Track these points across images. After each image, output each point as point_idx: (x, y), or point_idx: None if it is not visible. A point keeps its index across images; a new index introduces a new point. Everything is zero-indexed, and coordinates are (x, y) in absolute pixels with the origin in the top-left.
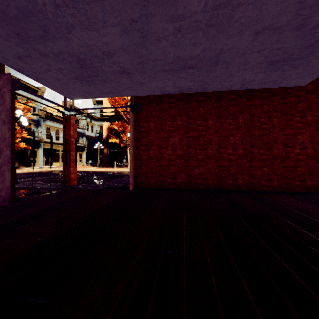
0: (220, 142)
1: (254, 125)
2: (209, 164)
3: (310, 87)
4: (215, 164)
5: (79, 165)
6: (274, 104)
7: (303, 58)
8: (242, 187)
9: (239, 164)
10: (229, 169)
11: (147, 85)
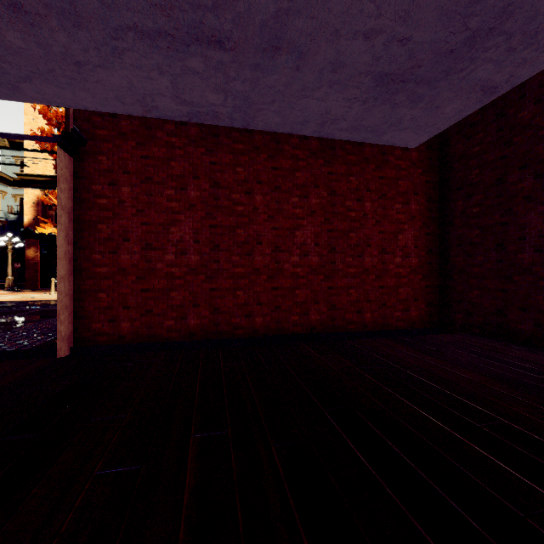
0: (278, 241)
1: (336, 212)
2: (256, 285)
3: (415, 156)
4: (269, 284)
5: None
6: (366, 178)
7: (432, 81)
8: (317, 327)
9: (311, 284)
10: (293, 294)
11: (98, 76)
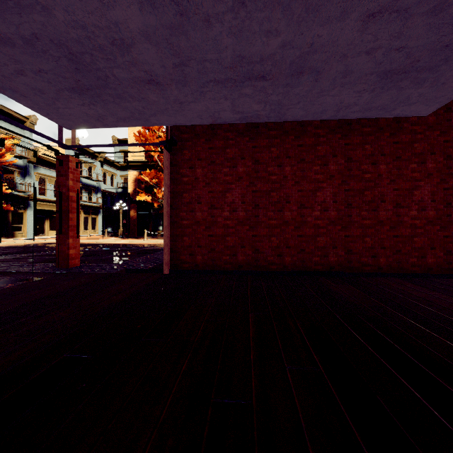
0: (302, 200)
1: (352, 175)
2: (285, 233)
3: (432, 120)
4: (295, 232)
5: (92, 235)
6: (381, 144)
7: (433, 67)
8: (335, 267)
9: (330, 233)
10: (315, 240)
11: (190, 107)
